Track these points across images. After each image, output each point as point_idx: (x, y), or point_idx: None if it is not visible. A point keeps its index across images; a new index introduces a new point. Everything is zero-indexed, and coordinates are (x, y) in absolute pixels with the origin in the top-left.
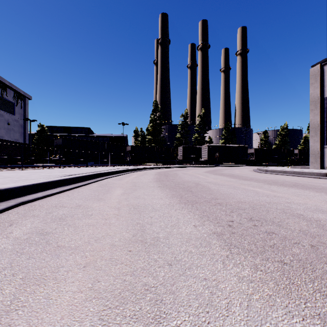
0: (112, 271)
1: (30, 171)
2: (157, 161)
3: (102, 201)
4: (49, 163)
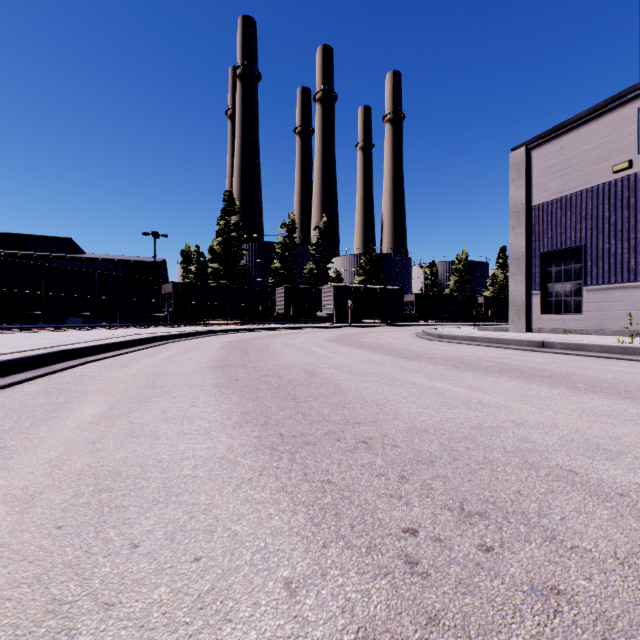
0: None
1: None
2: (232, 317)
3: None
4: None
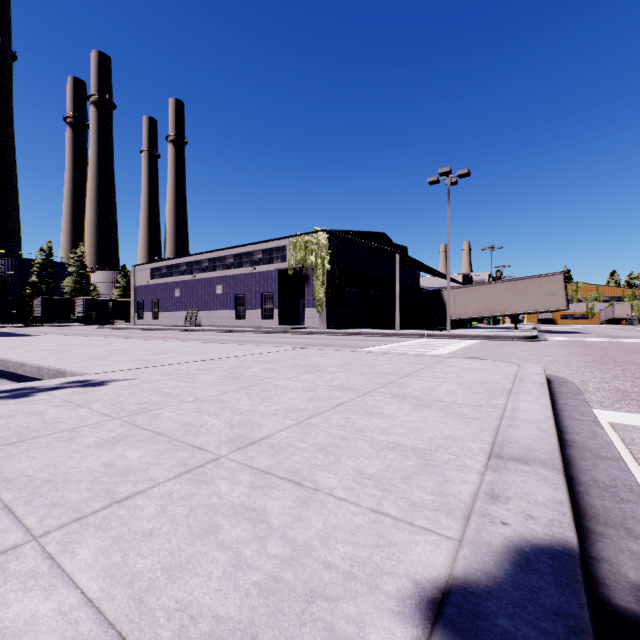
0: None
1: None
2: None
3: None
4: None
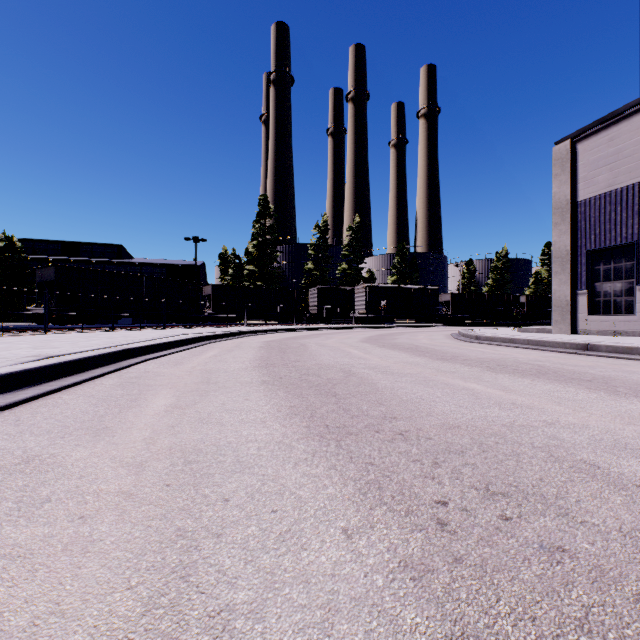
0: None
1: None
2: (267, 317)
3: (106, 438)
4: (27, 321)
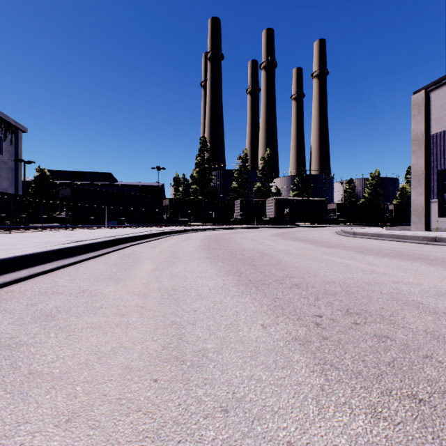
0: (119, 429)
1: (19, 236)
2: (206, 220)
3: (121, 283)
4: (53, 223)
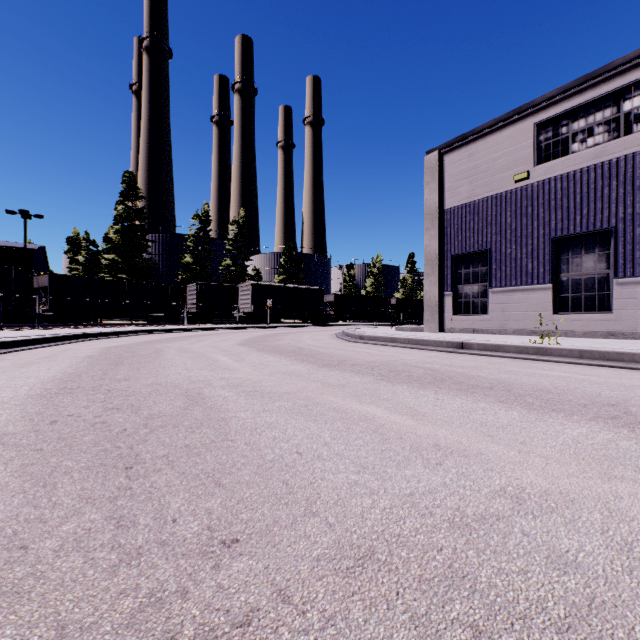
0: None
1: None
2: (132, 316)
3: None
4: None
